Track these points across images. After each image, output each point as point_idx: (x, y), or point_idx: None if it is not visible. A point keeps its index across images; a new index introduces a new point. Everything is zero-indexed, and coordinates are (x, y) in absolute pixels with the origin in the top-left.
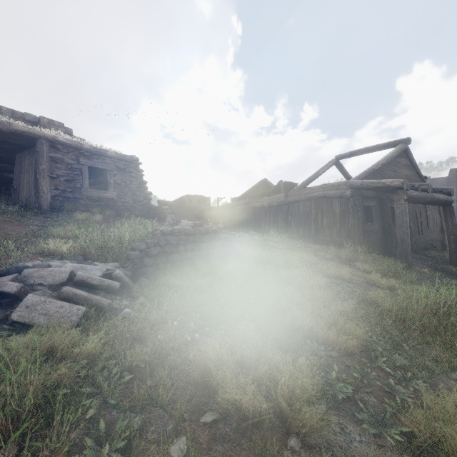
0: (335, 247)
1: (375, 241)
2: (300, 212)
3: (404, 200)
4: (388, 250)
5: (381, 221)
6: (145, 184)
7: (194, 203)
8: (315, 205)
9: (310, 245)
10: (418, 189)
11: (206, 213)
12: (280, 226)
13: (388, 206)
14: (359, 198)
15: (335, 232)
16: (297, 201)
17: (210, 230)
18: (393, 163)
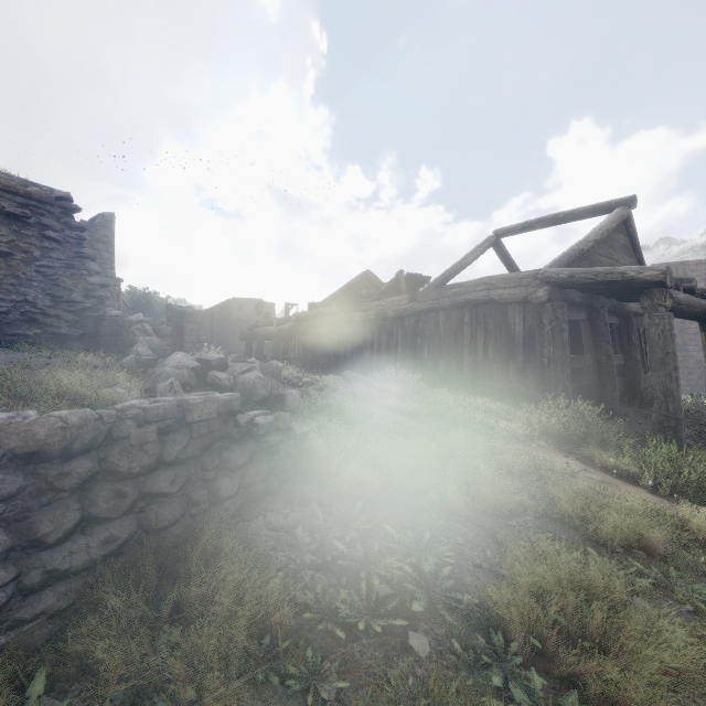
0: (529, 408)
1: (587, 389)
2: (440, 331)
3: (667, 309)
4: (607, 406)
5: (594, 350)
6: (90, 260)
7: (247, 313)
8: (472, 317)
9: (471, 400)
10: (680, 288)
11: (260, 331)
12: (400, 357)
13: (607, 322)
14: (564, 305)
15: (513, 371)
16: (434, 308)
17: (203, 406)
18: (608, 241)
